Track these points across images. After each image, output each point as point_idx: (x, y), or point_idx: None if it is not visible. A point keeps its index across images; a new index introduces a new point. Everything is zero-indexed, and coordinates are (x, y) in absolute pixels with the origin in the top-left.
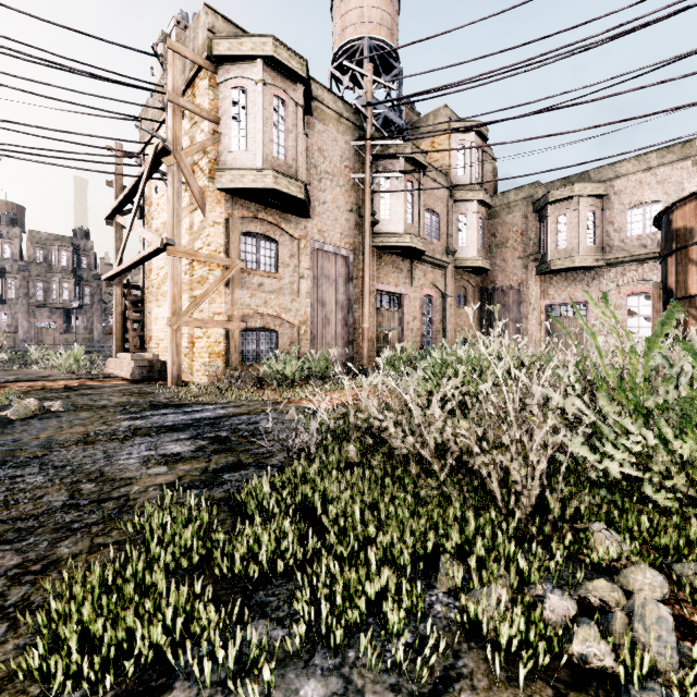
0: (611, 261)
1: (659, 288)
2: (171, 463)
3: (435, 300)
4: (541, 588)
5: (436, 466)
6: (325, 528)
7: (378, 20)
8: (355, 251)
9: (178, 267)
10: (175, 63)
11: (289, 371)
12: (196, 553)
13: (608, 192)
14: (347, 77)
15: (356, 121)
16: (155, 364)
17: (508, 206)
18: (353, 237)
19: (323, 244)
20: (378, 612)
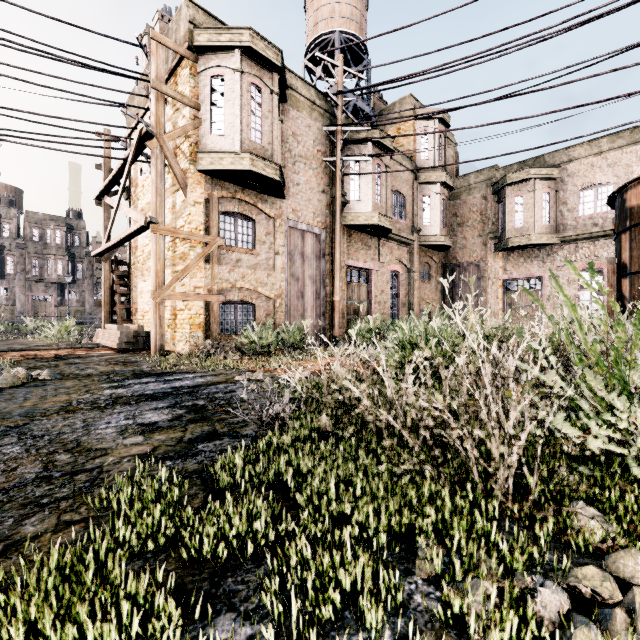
0: (565, 239)
1: (613, 263)
2: (148, 432)
3: (401, 275)
4: (531, 580)
5: (410, 440)
6: (297, 504)
7: (348, 15)
8: (327, 229)
9: (161, 244)
10: (158, 53)
11: (265, 342)
12: (164, 532)
13: (562, 174)
14: (320, 68)
15: (328, 108)
16: (140, 334)
17: (468, 188)
18: (325, 217)
19: (297, 223)
20: (354, 604)
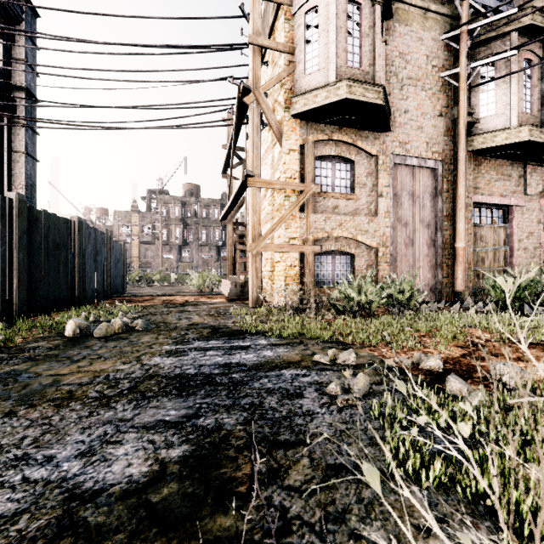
0: None
1: None
2: None
3: None
4: None
5: None
6: None
7: None
8: (445, 160)
9: (257, 196)
10: (255, 8)
11: (363, 299)
12: None
13: None
14: None
15: (447, 11)
16: (246, 285)
17: None
18: (442, 145)
19: (405, 157)
20: None
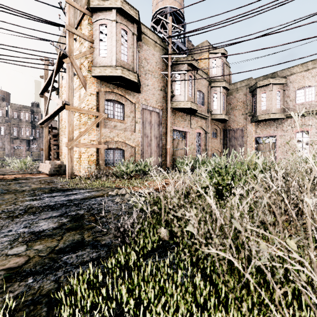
0: (288, 116)
1: None
2: (32, 241)
3: (201, 134)
4: None
5: (256, 286)
6: None
7: None
8: (163, 110)
9: (71, 116)
10: (70, 10)
11: (128, 170)
12: None
13: (286, 81)
14: (159, 27)
15: (163, 45)
16: (61, 166)
17: (236, 89)
18: (162, 103)
19: (147, 106)
20: None
